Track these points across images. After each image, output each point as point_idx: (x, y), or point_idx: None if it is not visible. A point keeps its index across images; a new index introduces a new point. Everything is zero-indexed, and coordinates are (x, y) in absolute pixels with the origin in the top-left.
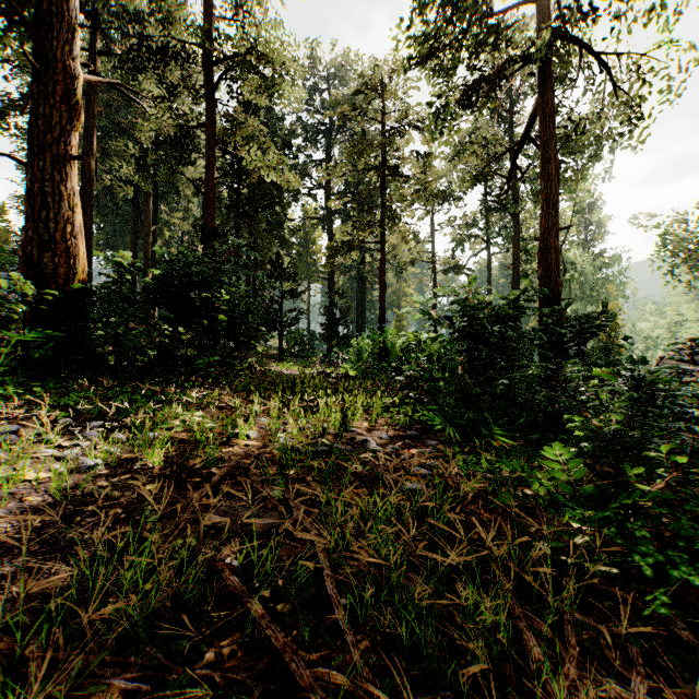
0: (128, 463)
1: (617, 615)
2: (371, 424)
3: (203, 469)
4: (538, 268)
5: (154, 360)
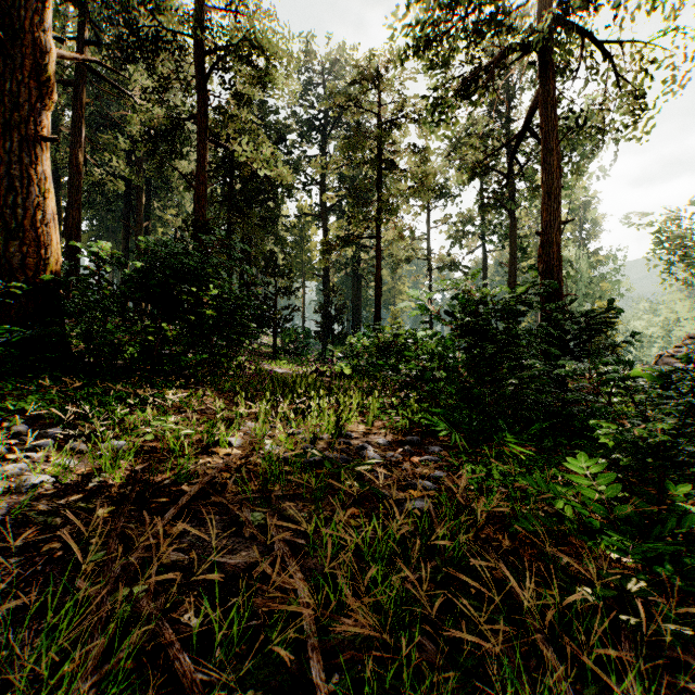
0: (83, 479)
1: None
2: (368, 427)
3: (173, 485)
4: (540, 263)
5: (133, 359)
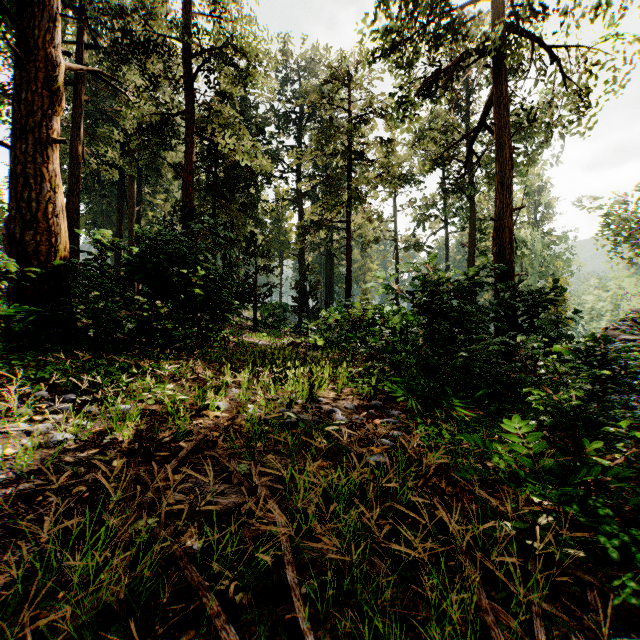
0: (98, 437)
1: (584, 601)
2: (337, 393)
3: (172, 442)
4: (494, 245)
5: (132, 333)
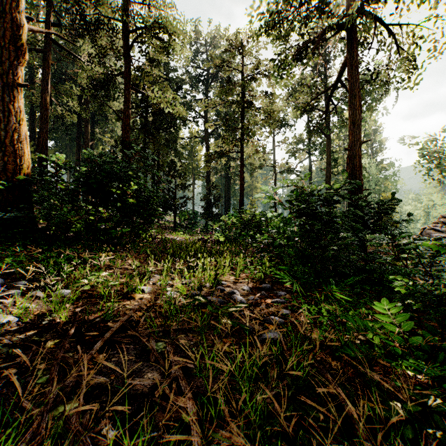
0: (38, 319)
1: None
2: (236, 278)
3: (102, 322)
4: (347, 168)
5: (79, 232)
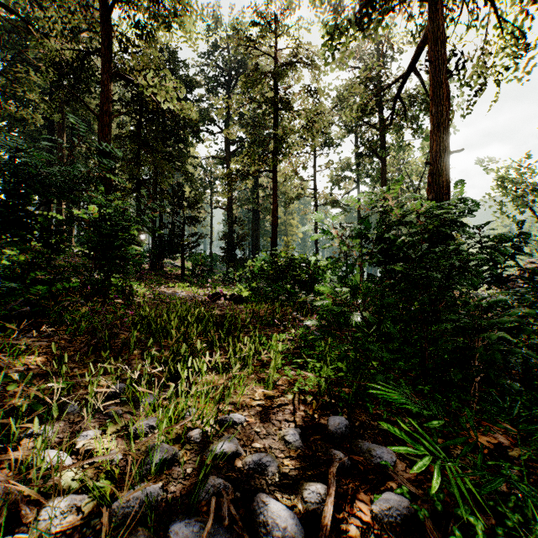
0: None
1: None
2: (268, 392)
3: None
4: (429, 191)
5: None
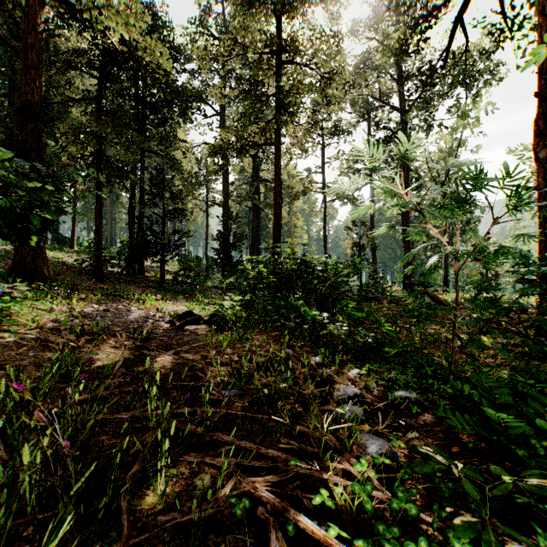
0: None
1: None
2: None
3: None
4: (537, 145)
5: None
